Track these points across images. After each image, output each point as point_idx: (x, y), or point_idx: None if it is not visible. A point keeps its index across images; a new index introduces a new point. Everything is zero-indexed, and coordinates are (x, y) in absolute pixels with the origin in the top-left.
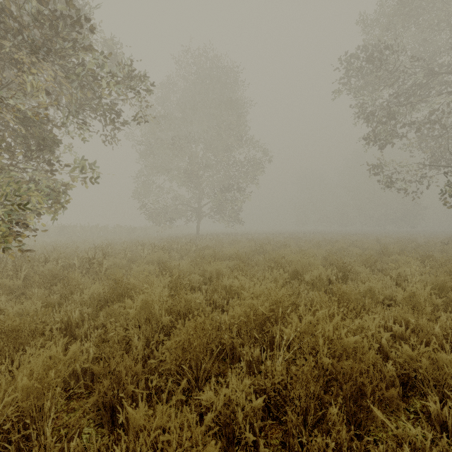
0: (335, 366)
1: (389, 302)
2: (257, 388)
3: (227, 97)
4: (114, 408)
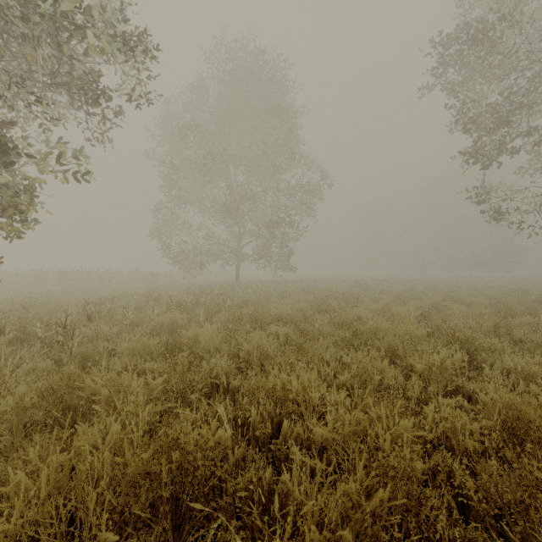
0: None
1: None
2: None
3: (274, 103)
4: None
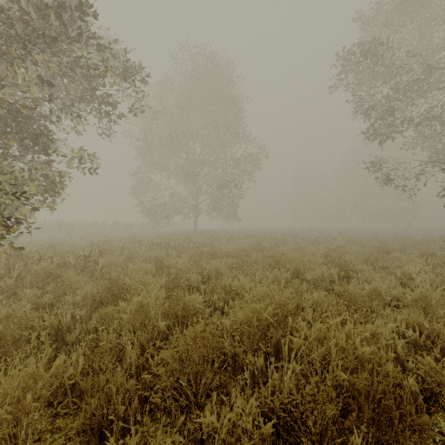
0: (352, 382)
1: (396, 303)
2: (264, 406)
3: (224, 94)
4: (103, 431)
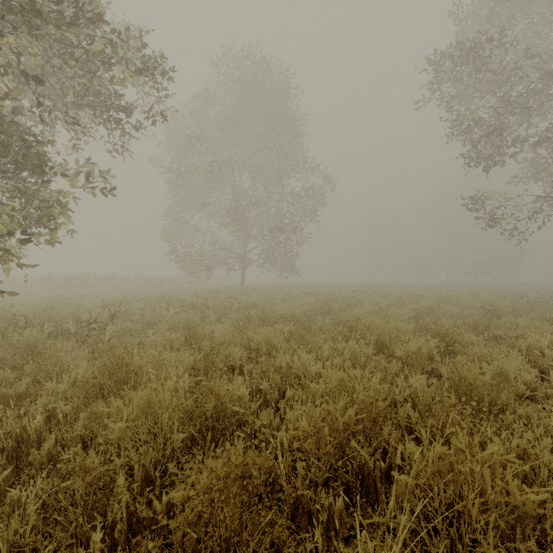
0: None
1: (531, 393)
2: None
3: (279, 112)
4: None
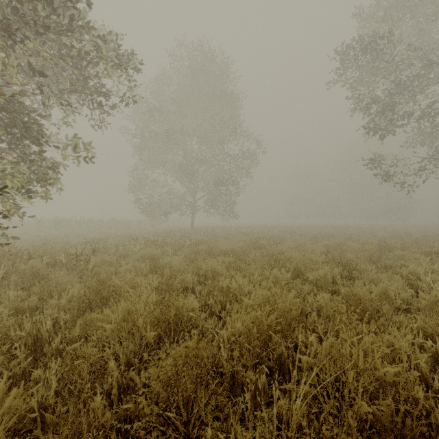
0: (377, 415)
1: (406, 307)
2: None
3: (221, 91)
4: None
